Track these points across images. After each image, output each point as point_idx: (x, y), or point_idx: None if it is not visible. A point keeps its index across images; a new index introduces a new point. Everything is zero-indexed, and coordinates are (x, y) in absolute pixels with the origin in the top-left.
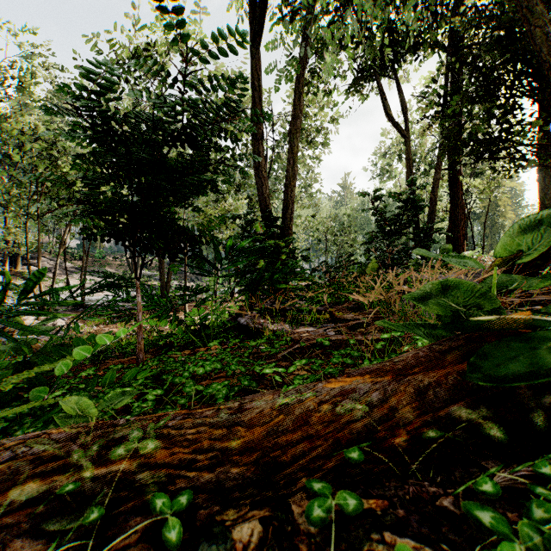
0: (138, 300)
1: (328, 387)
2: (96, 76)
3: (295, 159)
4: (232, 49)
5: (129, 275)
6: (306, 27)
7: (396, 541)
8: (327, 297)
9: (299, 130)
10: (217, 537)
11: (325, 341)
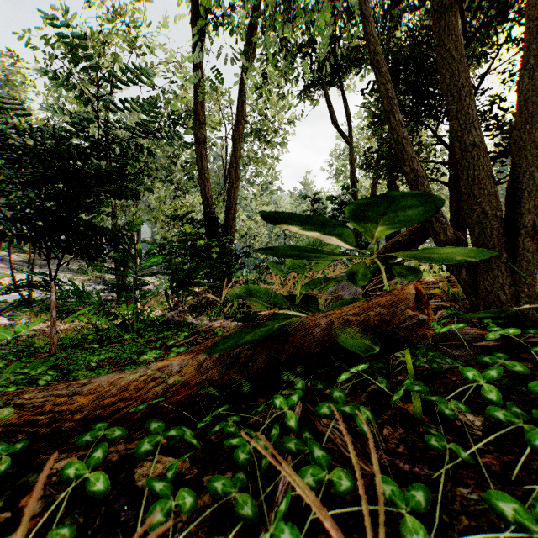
0: (52, 298)
1: (157, 365)
2: (2, 100)
3: (238, 163)
4: (138, 79)
5: (85, 269)
6: (248, 40)
7: (162, 460)
8: None
9: (242, 136)
10: (42, 469)
11: (220, 331)
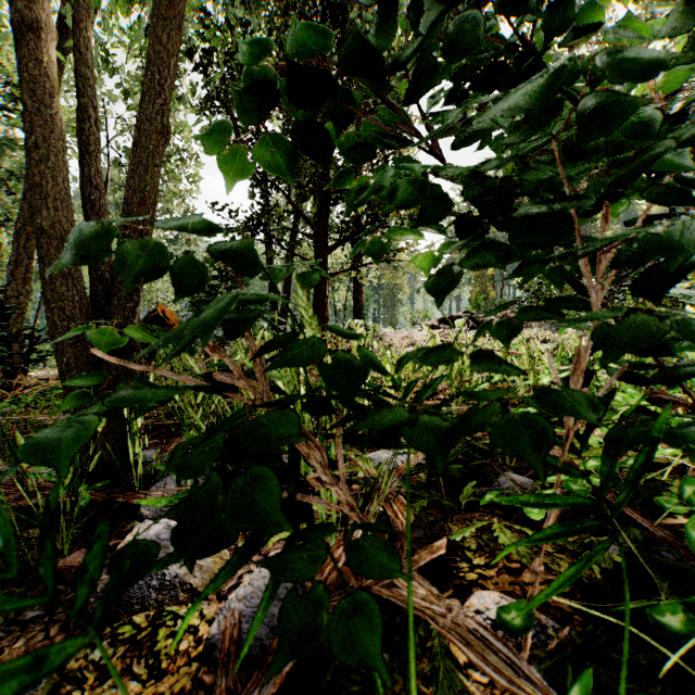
0: None
1: None
2: None
3: None
4: None
5: None
6: (61, 7)
7: None
8: (31, 400)
9: None
10: None
11: None
